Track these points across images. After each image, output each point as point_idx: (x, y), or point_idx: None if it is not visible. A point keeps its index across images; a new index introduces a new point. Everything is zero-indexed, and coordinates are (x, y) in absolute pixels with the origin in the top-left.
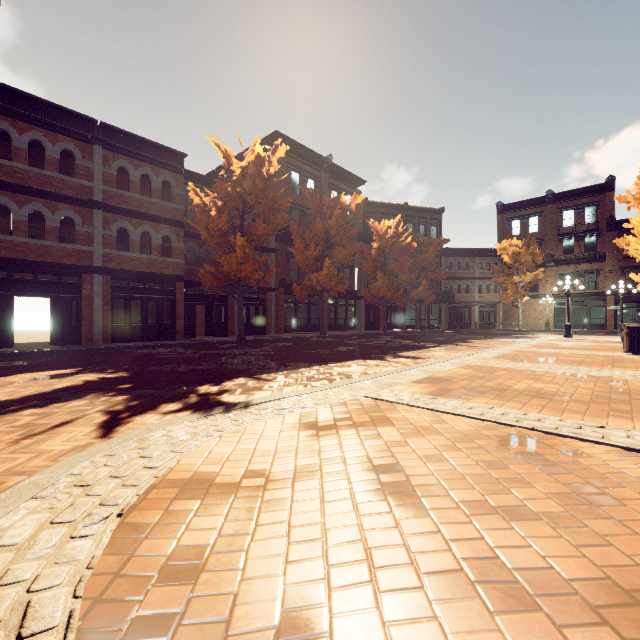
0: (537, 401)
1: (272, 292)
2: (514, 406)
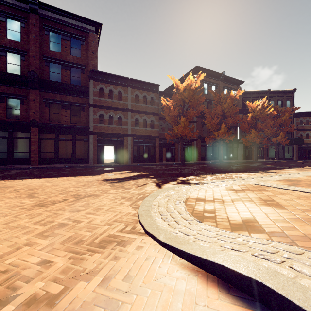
0: None
1: (195, 141)
2: None
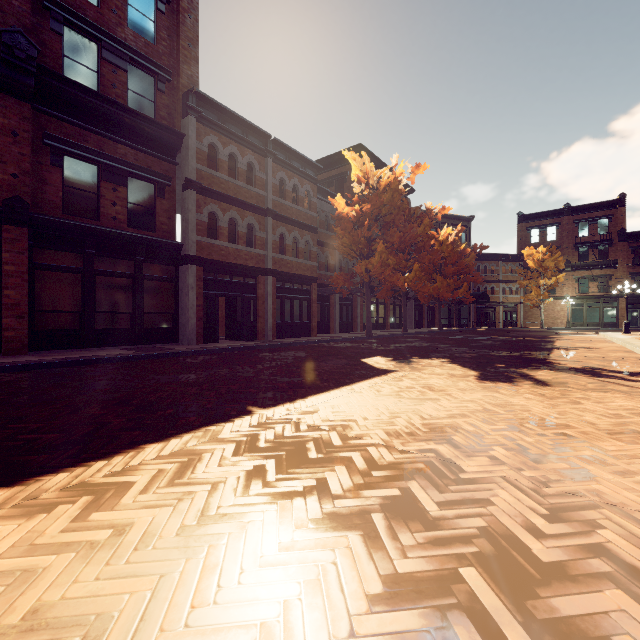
0: None
1: (358, 293)
2: None
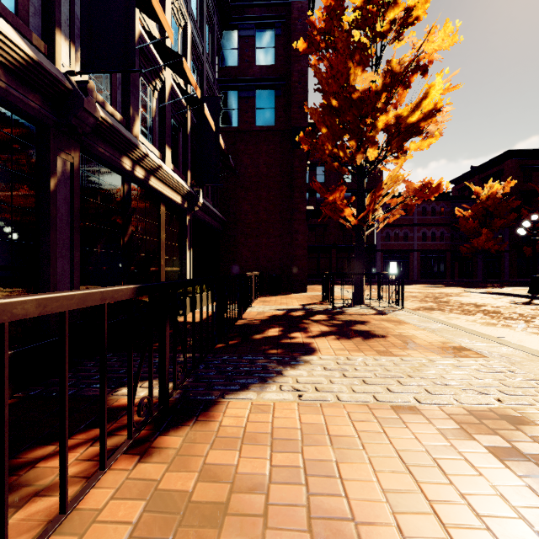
0: None
1: (505, 252)
2: None
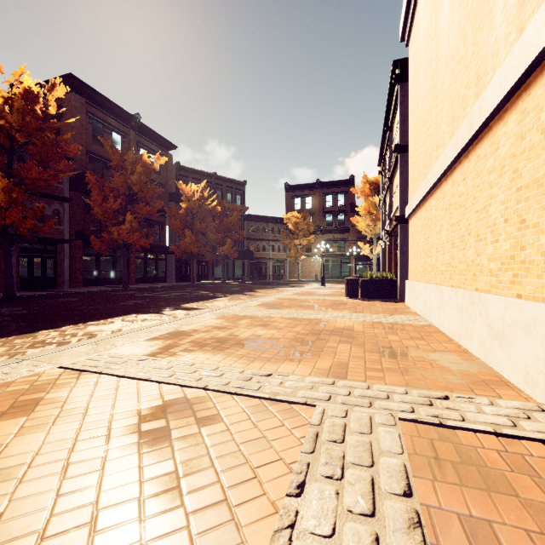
0: (245, 350)
1: (65, 244)
2: (219, 359)
